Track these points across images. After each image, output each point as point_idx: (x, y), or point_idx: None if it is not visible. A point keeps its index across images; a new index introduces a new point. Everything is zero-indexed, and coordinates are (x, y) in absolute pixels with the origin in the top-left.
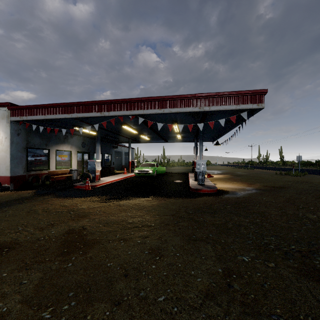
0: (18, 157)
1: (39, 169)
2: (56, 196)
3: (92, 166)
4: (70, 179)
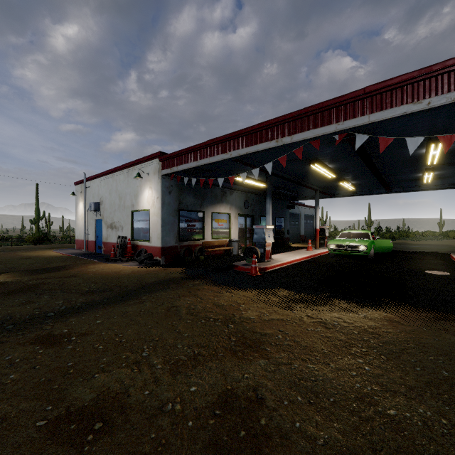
0: (170, 223)
1: (192, 239)
2: (210, 281)
3: (259, 235)
4: (229, 253)
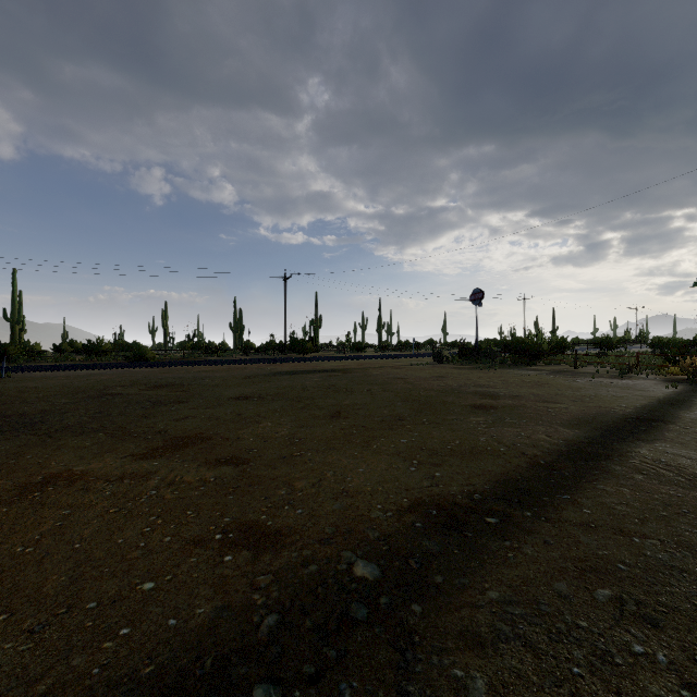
0: None
1: None
2: None
3: None
4: None
